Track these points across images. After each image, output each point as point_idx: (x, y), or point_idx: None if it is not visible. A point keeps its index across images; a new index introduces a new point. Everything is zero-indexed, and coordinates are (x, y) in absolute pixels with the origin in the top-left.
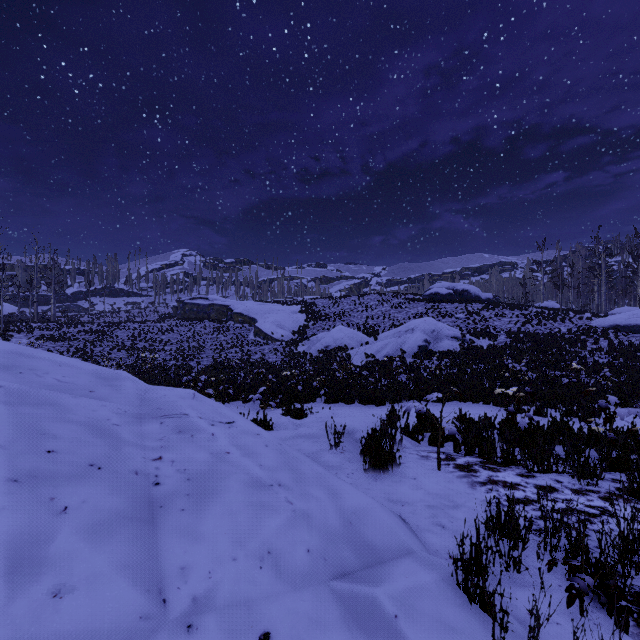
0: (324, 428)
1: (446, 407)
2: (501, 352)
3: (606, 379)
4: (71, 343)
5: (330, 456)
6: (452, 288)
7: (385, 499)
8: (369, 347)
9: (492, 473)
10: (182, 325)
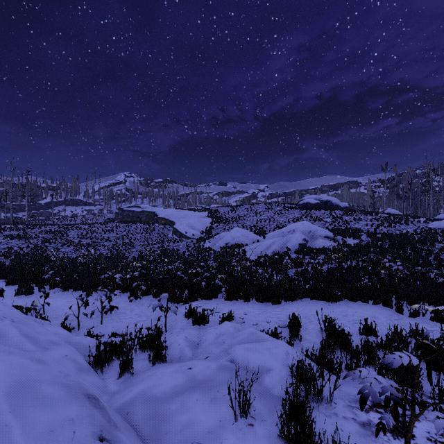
0: (225, 365)
1: (339, 308)
2: (367, 249)
3: None
4: (32, 240)
5: (234, 441)
6: (318, 199)
7: None
8: (260, 244)
9: None
10: (120, 226)
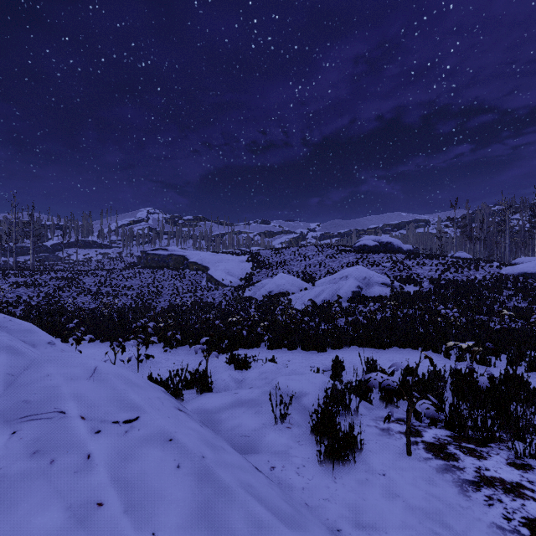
0: (267, 391)
1: (387, 354)
2: (427, 297)
3: (531, 324)
4: (42, 289)
5: (275, 435)
6: (378, 241)
7: (353, 524)
8: (308, 292)
9: (478, 462)
10: (144, 272)
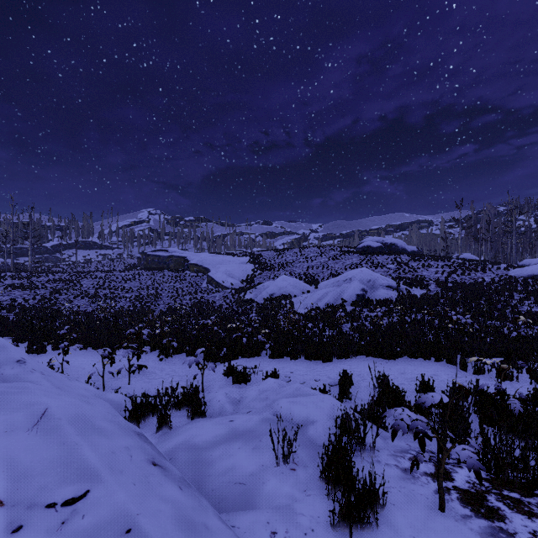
0: (268, 418)
1: (398, 365)
2: (435, 301)
3: None
4: (38, 291)
5: (276, 482)
6: (381, 242)
7: None
8: (311, 295)
9: (530, 523)
10: (144, 274)
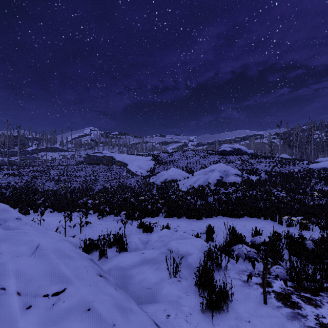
0: (164, 251)
1: (241, 221)
2: (264, 183)
3: None
4: (24, 177)
5: (169, 288)
6: (232, 147)
7: None
8: (189, 180)
9: (315, 310)
10: (88, 167)
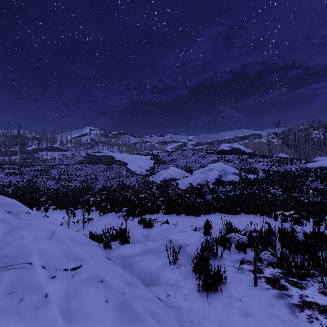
0: (164, 243)
1: (238, 218)
2: (262, 182)
3: (326, 198)
4: (25, 176)
5: (169, 273)
6: (231, 147)
7: None
8: (188, 179)
9: (300, 291)
10: (88, 166)
